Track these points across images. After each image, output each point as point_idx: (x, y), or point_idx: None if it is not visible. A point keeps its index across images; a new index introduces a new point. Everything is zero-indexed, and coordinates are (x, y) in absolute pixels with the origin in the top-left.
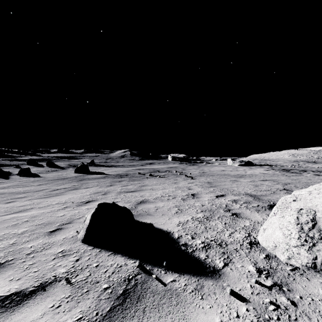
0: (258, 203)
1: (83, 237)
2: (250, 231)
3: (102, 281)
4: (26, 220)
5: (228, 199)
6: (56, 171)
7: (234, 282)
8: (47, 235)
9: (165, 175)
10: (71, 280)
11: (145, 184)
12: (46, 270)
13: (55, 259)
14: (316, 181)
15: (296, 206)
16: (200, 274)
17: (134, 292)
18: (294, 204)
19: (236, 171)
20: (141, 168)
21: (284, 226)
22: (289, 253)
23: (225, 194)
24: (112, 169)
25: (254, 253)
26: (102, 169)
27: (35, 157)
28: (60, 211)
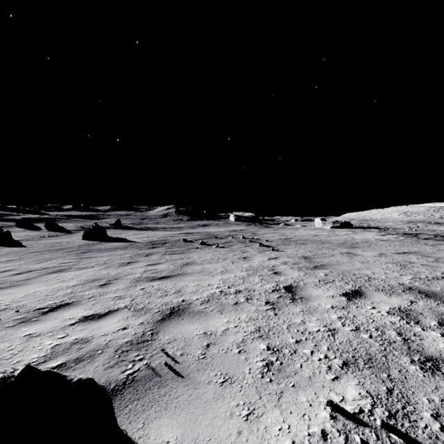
0: None
1: None
2: None
3: None
4: None
5: (385, 309)
6: (56, 236)
7: None
8: None
9: (226, 244)
10: None
11: (191, 261)
12: None
13: None
14: None
15: None
16: None
17: None
18: None
19: (336, 236)
20: (189, 232)
21: None
22: None
23: (360, 289)
24: (145, 233)
25: None
26: (130, 233)
27: (34, 216)
28: None
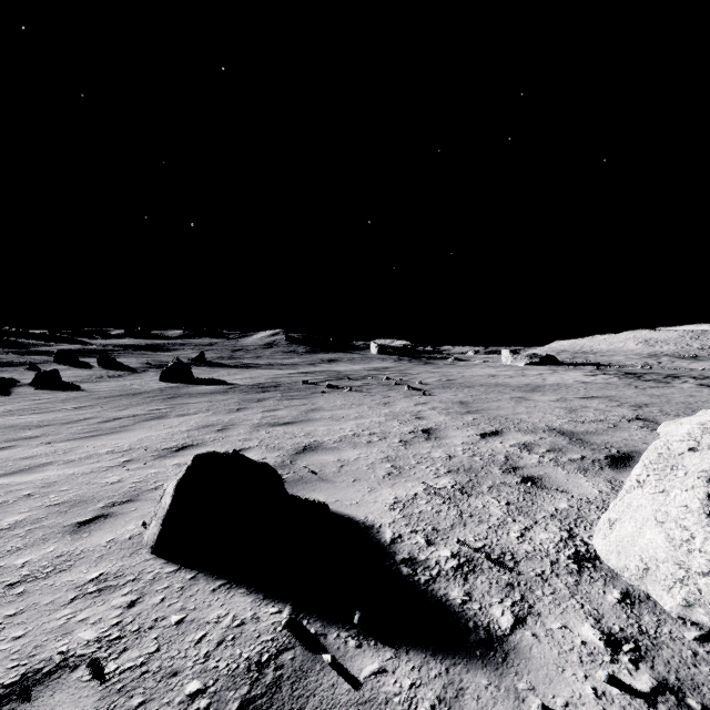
0: (583, 452)
1: (154, 540)
2: (572, 525)
3: (187, 670)
4: (29, 492)
5: (510, 443)
6: (119, 377)
7: (548, 678)
8: (70, 532)
9: (363, 387)
10: (105, 668)
11: (317, 407)
12: (46, 635)
13: (76, 602)
14: (706, 400)
15: (699, 463)
16: (453, 652)
17: (271, 707)
18: (692, 459)
19: (522, 377)
20: (310, 371)
21: (669, 518)
22: (688, 592)
23: (501, 430)
24: (246, 372)
25: (591, 588)
26: (223, 372)
27: (74, 347)
28: (112, 471)
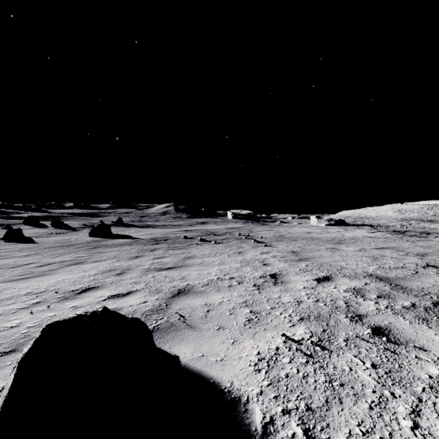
0: (409, 298)
1: None
2: None
3: None
4: None
5: (343, 288)
6: (63, 233)
7: None
8: None
9: (223, 240)
10: None
11: (192, 255)
12: None
13: None
14: None
15: None
16: None
17: None
18: None
19: (327, 233)
20: (189, 230)
21: None
22: None
23: (330, 275)
24: (147, 230)
25: None
26: (132, 230)
27: (38, 214)
28: (18, 314)
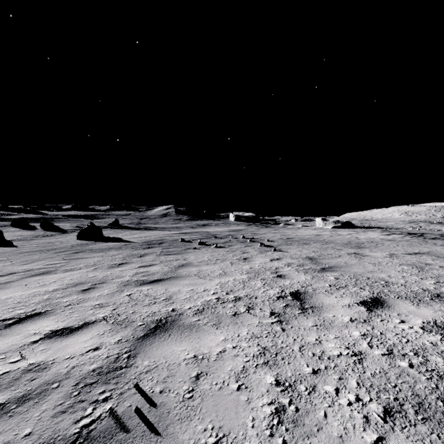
0: None
1: None
2: None
3: None
4: None
5: (417, 323)
6: (50, 236)
7: None
8: None
9: (225, 244)
10: None
11: (187, 263)
12: None
13: None
14: None
15: None
16: None
17: None
18: None
19: (339, 236)
20: (188, 232)
21: None
22: None
23: (379, 296)
24: (143, 233)
25: None
26: (127, 233)
27: (31, 216)
28: None
